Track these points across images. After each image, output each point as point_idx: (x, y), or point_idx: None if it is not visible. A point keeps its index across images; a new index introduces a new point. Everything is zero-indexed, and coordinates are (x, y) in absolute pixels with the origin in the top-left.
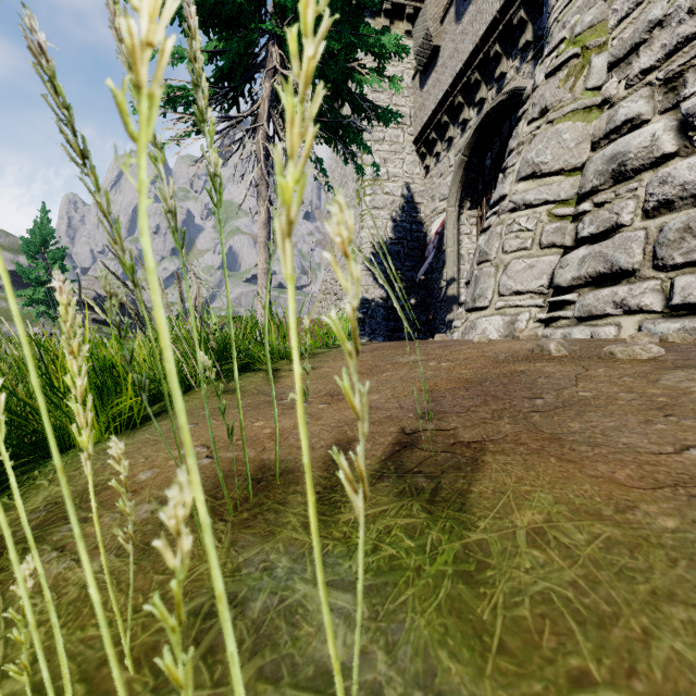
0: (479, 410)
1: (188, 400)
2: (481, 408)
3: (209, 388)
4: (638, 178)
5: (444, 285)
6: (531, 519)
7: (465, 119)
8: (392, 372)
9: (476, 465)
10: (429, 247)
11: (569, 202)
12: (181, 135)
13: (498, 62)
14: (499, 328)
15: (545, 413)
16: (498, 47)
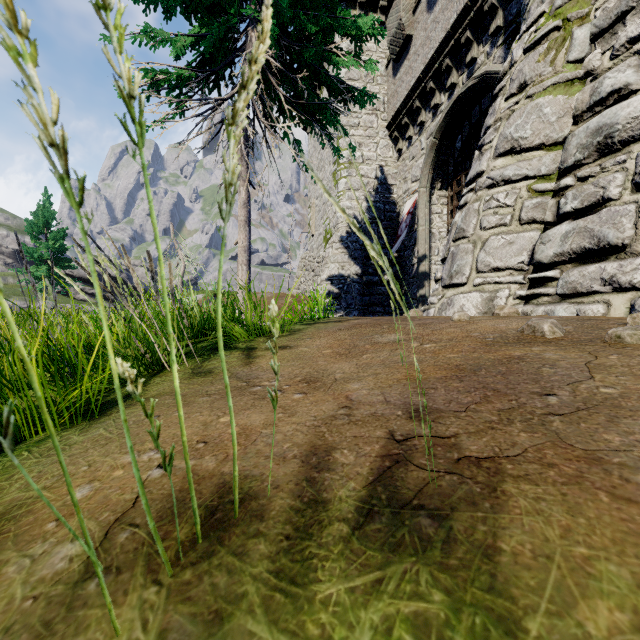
0: (480, 409)
1: (159, 383)
2: (482, 406)
3: (182, 369)
4: (627, 150)
5: (416, 262)
6: (609, 620)
7: (437, 103)
8: (372, 354)
9: (496, 499)
10: (401, 226)
11: (550, 177)
12: (164, 118)
13: (469, 48)
14: (477, 305)
15: (566, 417)
16: (469, 33)
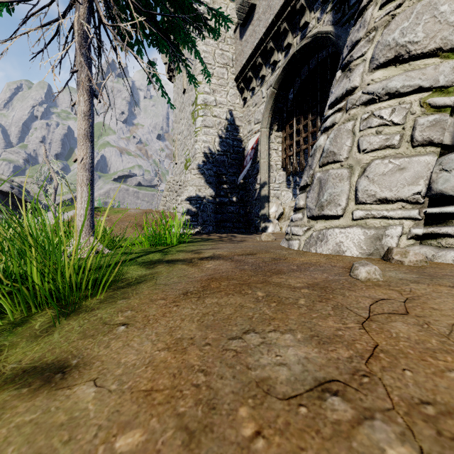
0: None
1: None
2: None
3: None
4: None
5: (258, 187)
6: None
7: (275, 60)
8: None
9: None
10: (246, 158)
11: (448, 90)
12: None
13: (303, 14)
14: (360, 244)
15: None
16: (303, 1)
